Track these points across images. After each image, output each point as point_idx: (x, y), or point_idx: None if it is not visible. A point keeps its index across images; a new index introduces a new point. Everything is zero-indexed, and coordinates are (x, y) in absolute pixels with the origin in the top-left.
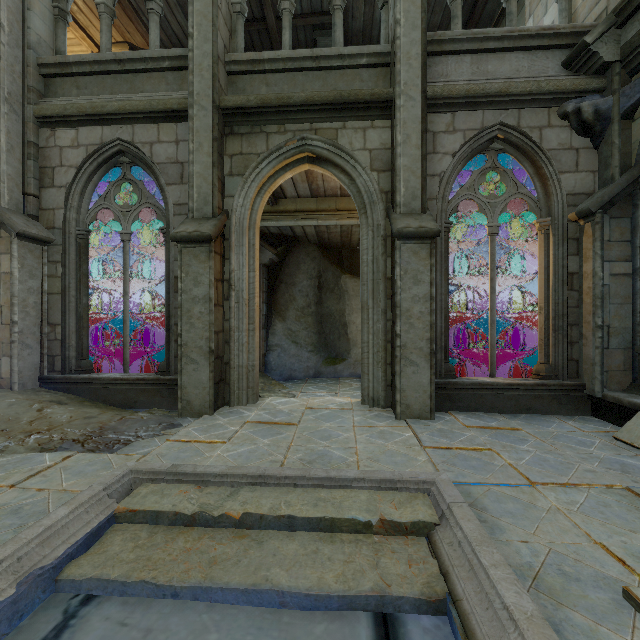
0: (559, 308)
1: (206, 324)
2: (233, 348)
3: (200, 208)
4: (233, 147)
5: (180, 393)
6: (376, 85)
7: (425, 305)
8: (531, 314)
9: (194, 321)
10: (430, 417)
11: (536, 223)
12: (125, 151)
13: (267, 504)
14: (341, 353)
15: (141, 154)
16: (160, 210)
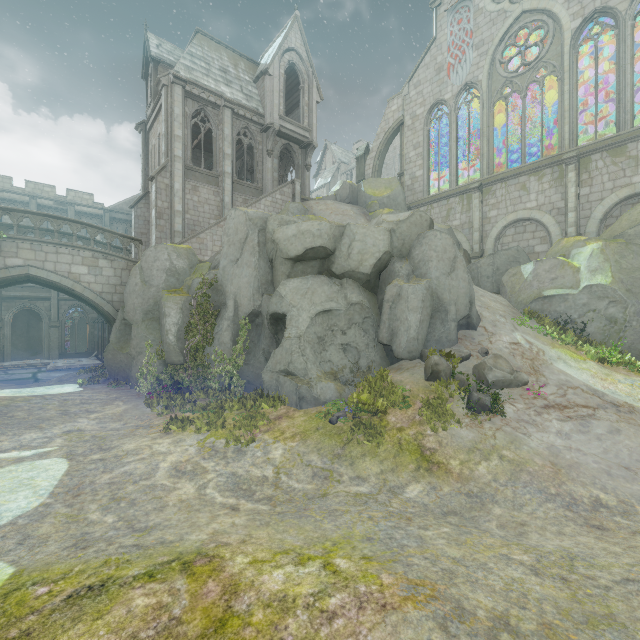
0: (90, 338)
1: None
2: (5, 349)
3: None
4: (5, 304)
5: None
6: (47, 292)
7: (57, 339)
8: None
9: None
10: (58, 359)
11: (87, 322)
12: None
13: (25, 365)
14: (39, 351)
15: None
16: None
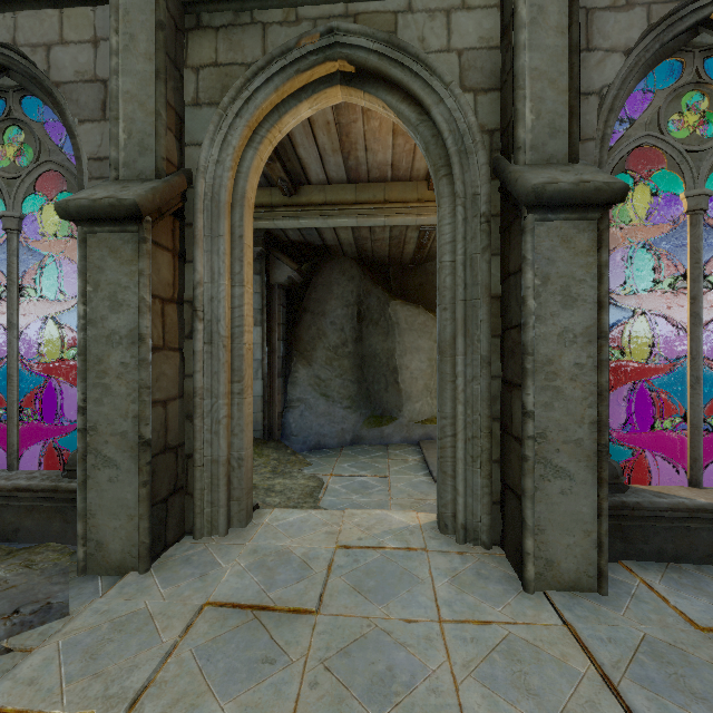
0: None
1: (134, 388)
2: (200, 429)
3: (132, 161)
4: (200, 52)
5: (81, 527)
6: None
7: (587, 350)
8: (642, 354)
9: (110, 381)
10: (599, 588)
11: None
12: (4, 64)
13: None
14: (389, 409)
15: (32, 68)
16: (72, 174)
